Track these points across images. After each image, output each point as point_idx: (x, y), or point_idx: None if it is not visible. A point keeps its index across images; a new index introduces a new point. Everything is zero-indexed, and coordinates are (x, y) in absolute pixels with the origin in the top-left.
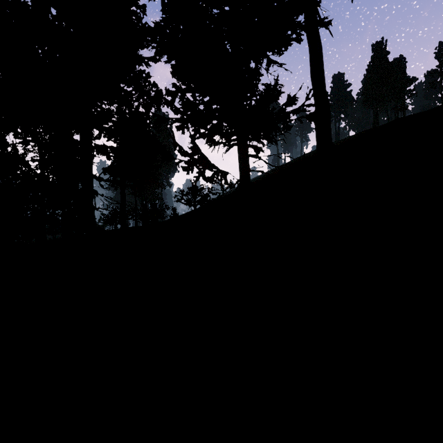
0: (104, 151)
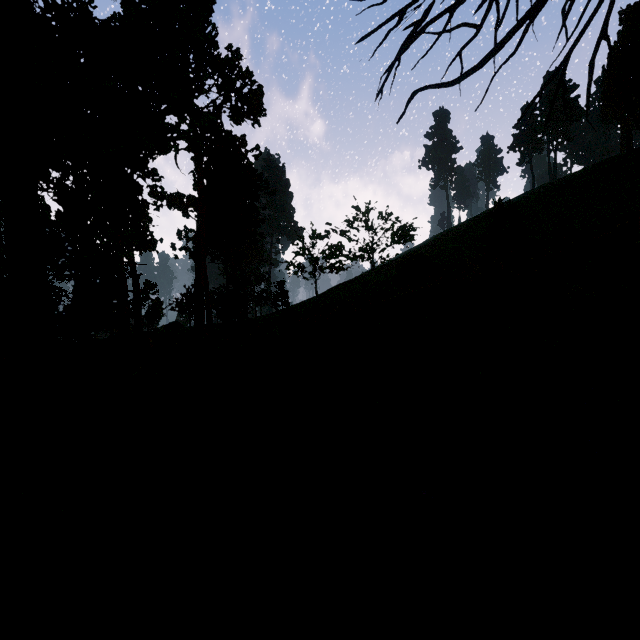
0: (179, 203)
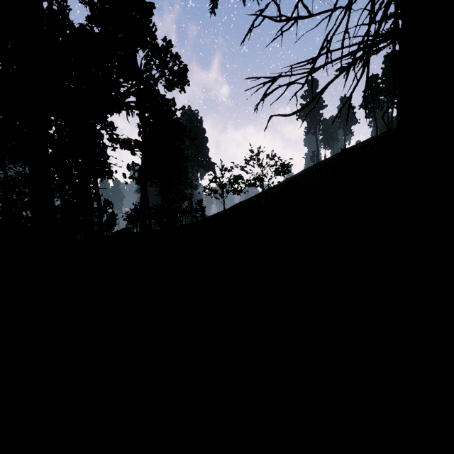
0: (128, 145)
